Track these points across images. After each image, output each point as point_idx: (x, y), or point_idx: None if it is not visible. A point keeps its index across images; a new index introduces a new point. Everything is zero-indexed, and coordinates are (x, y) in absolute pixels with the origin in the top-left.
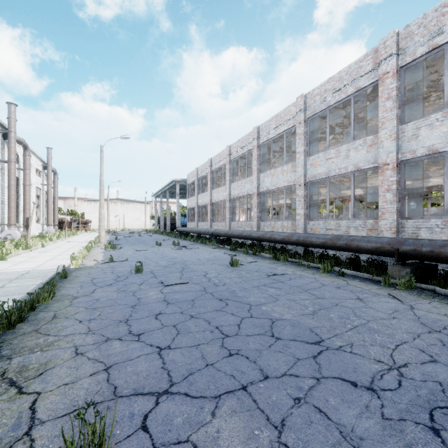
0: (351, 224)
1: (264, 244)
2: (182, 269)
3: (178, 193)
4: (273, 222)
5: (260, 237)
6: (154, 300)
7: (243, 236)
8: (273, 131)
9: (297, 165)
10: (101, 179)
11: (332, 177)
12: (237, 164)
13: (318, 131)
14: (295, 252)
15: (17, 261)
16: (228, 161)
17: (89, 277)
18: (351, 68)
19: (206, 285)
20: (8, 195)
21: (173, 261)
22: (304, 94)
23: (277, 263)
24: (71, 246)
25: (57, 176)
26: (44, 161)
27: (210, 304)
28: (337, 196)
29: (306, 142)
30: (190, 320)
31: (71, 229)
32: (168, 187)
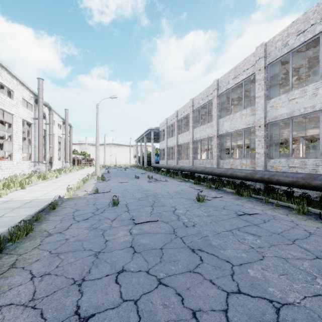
0: (319, 162)
1: (223, 179)
2: (153, 202)
3: (152, 138)
4: (232, 160)
5: (222, 173)
6: (120, 245)
7: (205, 172)
8: (232, 81)
9: (257, 108)
10: (97, 128)
11: (295, 117)
12: (198, 114)
13: (275, 78)
14: (258, 189)
15: (32, 190)
16: (191, 111)
17: (73, 209)
18: (319, 6)
19: (175, 225)
20: (38, 142)
21: (146, 193)
22: (264, 42)
23: (241, 199)
24: (75, 178)
25: (71, 128)
26: (63, 118)
27: (181, 257)
28: (287, 137)
29: (266, 87)
30: (157, 291)
31: (81, 164)
32: (145, 134)
